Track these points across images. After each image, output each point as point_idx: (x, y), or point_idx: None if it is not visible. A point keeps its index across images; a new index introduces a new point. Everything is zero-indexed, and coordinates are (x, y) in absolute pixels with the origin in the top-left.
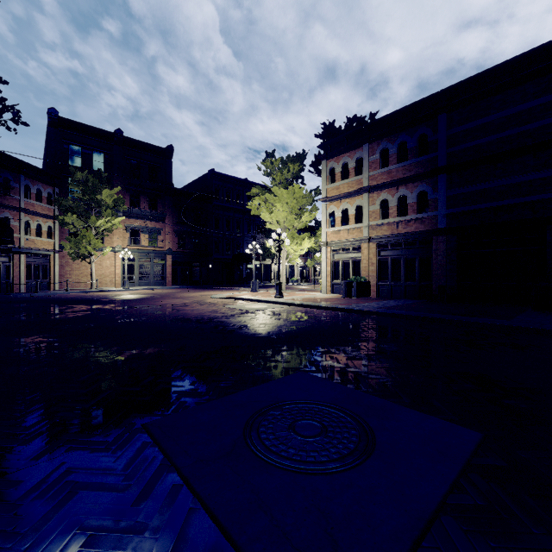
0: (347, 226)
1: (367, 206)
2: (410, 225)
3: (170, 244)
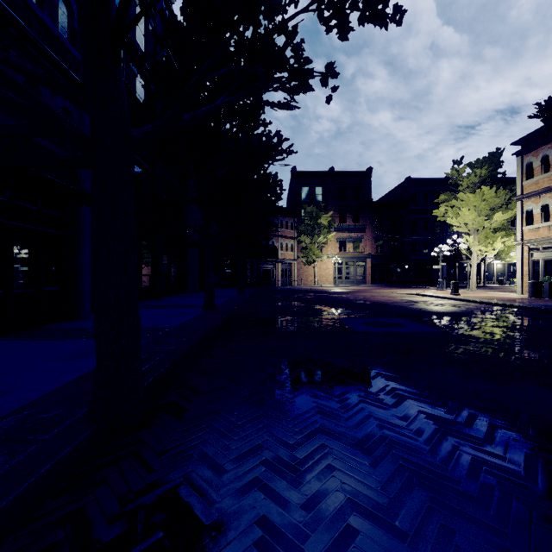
0: (546, 223)
1: None
2: None
3: (369, 249)
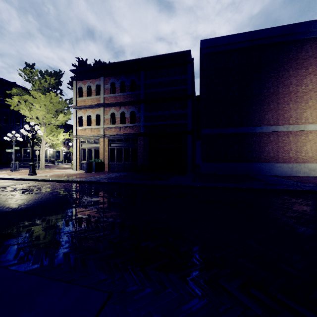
0: (90, 126)
1: (103, 115)
2: (127, 129)
3: None
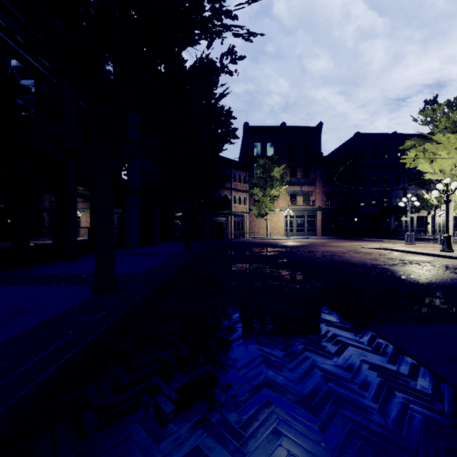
0: None
1: None
2: None
3: (319, 203)
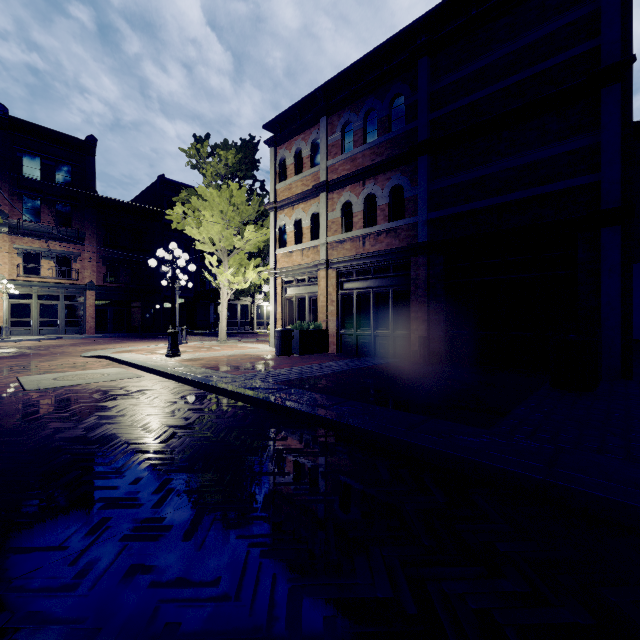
0: (300, 245)
1: (325, 213)
2: (381, 240)
3: (92, 275)
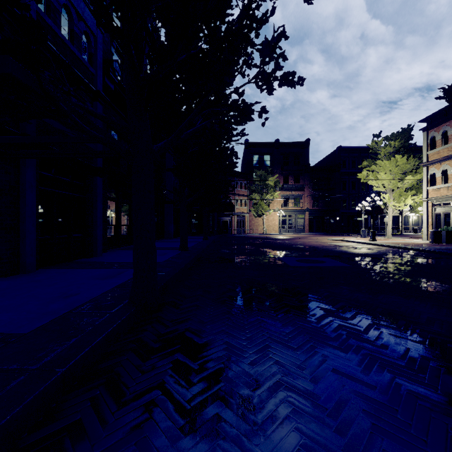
0: (446, 184)
1: None
2: None
3: (307, 205)
